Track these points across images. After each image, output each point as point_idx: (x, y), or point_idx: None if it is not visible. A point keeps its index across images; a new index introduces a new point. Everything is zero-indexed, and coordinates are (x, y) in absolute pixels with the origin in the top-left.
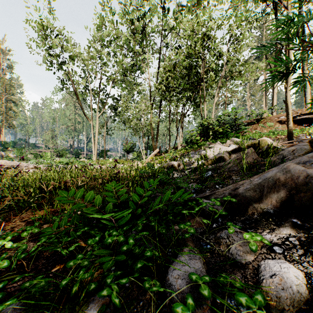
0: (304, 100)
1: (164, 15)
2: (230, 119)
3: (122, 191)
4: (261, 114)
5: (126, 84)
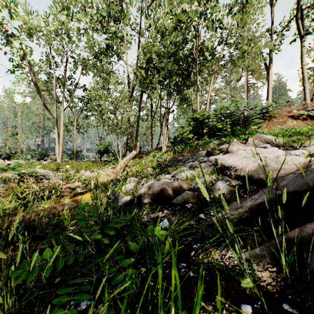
0: (304, 95)
1: None
2: (236, 110)
3: None
4: (267, 108)
5: (98, 70)
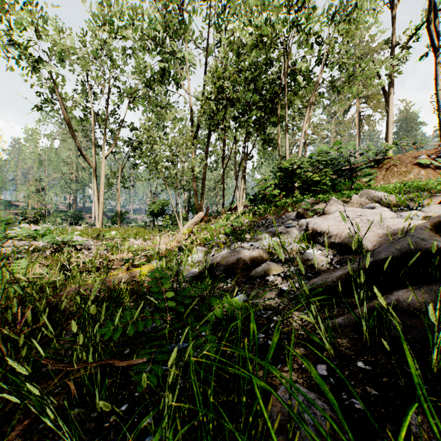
0: (440, 133)
1: None
2: (339, 156)
3: None
4: (383, 152)
5: (151, 103)
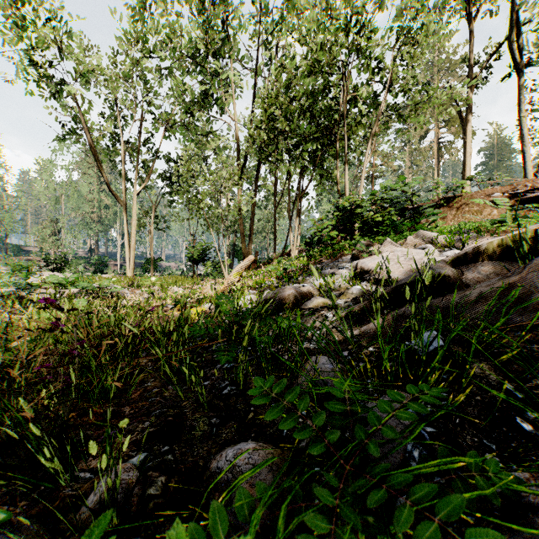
0: (523, 166)
1: None
2: (401, 195)
3: None
4: (454, 189)
5: (191, 131)
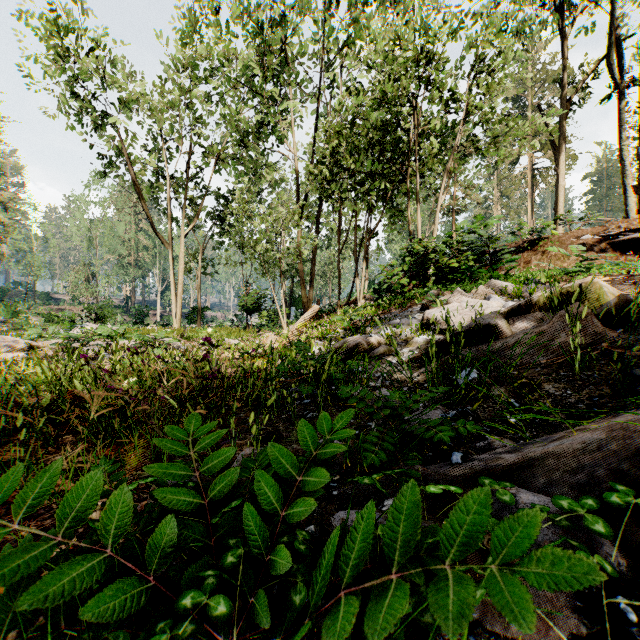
0: (624, 201)
1: (329, 11)
2: (477, 239)
3: (222, 455)
4: (540, 230)
5: (245, 166)
